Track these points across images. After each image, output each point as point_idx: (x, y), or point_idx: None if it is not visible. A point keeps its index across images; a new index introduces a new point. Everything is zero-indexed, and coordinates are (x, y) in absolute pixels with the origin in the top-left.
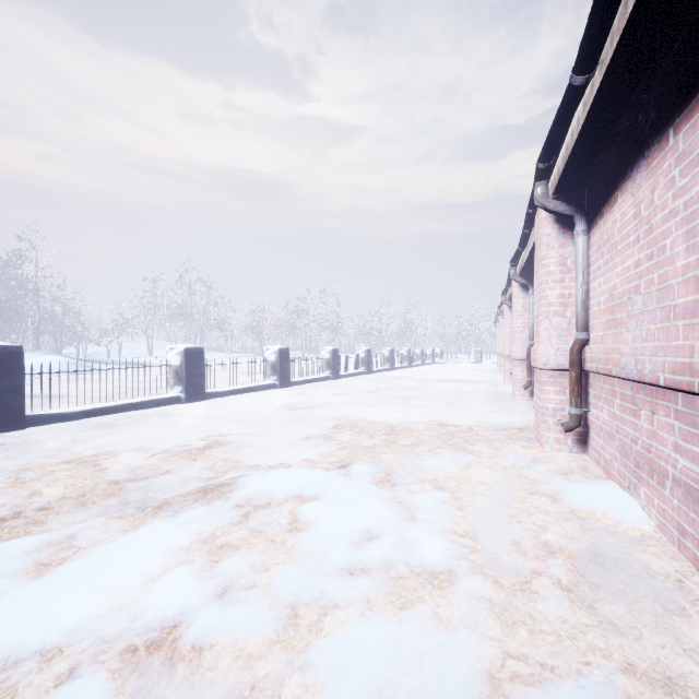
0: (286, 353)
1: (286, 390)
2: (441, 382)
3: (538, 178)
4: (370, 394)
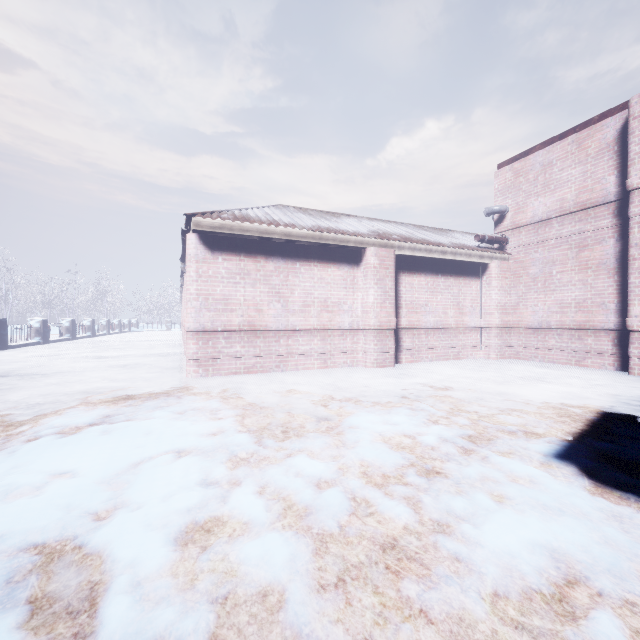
0: (5, 323)
1: (8, 352)
2: (140, 342)
3: (182, 262)
4: (91, 349)
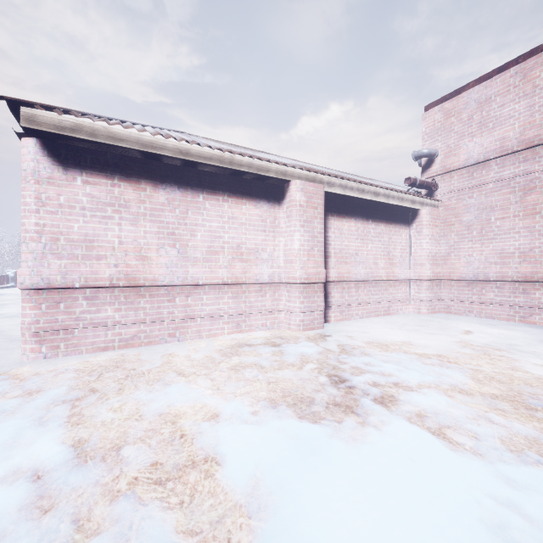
0: None
1: None
2: None
3: None
4: None
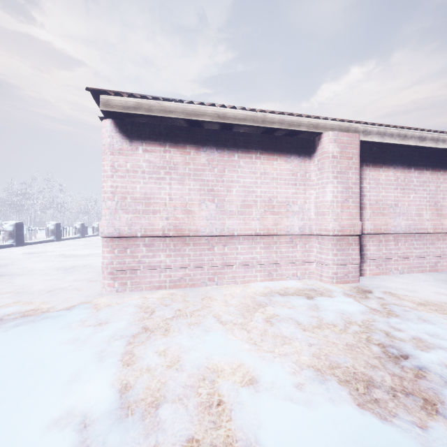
0: (21, 225)
1: (22, 248)
2: None
3: None
4: (80, 246)
